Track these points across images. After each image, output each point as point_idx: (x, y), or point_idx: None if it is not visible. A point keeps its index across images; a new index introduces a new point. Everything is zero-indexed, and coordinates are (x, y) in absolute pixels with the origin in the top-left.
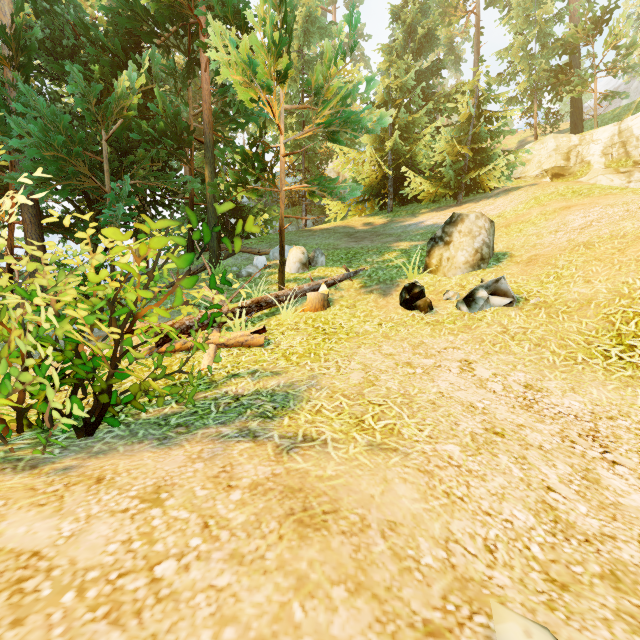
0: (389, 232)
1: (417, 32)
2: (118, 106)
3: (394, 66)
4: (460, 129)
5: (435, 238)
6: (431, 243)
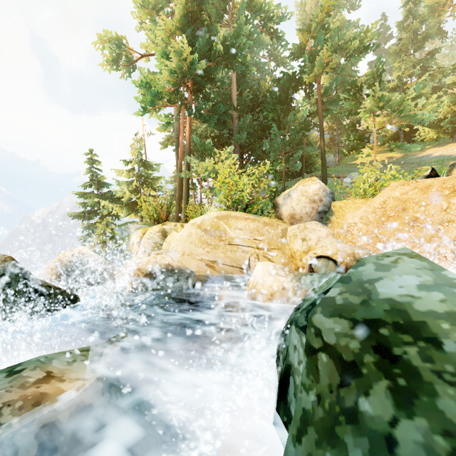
0: (410, 162)
1: (417, 35)
2: (294, 123)
3: (403, 63)
4: (455, 97)
5: (454, 164)
6: (451, 166)
